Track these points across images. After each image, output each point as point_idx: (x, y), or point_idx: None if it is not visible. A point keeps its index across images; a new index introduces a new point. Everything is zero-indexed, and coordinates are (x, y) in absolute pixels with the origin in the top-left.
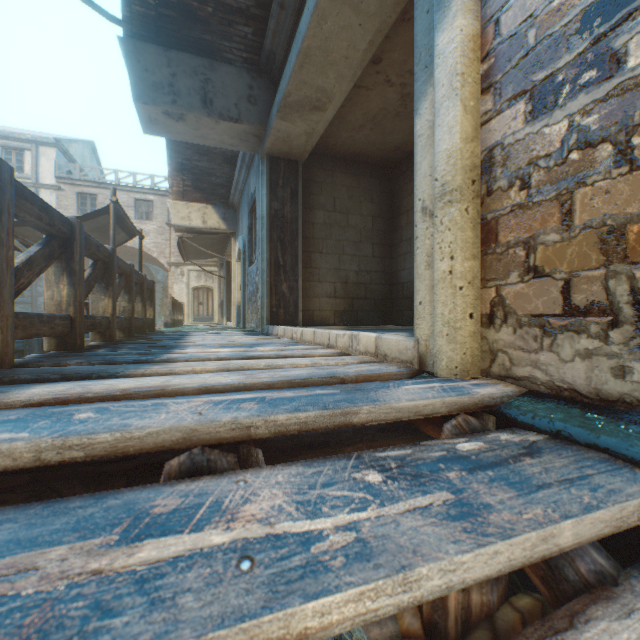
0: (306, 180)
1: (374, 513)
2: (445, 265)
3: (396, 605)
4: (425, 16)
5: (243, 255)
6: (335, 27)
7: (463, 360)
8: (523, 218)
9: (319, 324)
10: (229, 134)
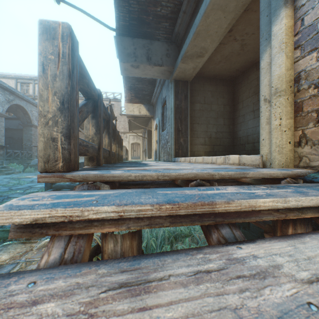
0: (191, 89)
1: (268, 191)
2: (277, 122)
3: (282, 206)
4: (265, 18)
5: (158, 126)
6: (212, 20)
7: (286, 161)
8: (315, 100)
9: None
10: (157, 72)
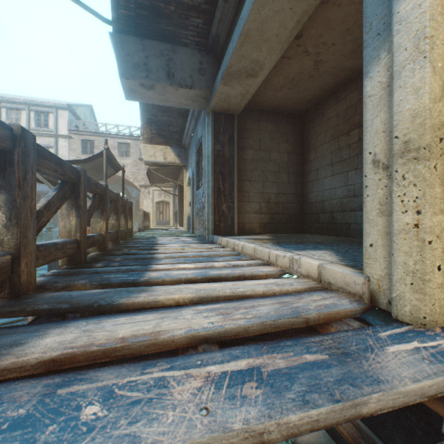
0: (239, 128)
1: None
2: (408, 218)
3: None
4: None
5: (192, 182)
6: (270, 12)
7: (432, 311)
8: None
9: (248, 233)
10: (185, 97)
